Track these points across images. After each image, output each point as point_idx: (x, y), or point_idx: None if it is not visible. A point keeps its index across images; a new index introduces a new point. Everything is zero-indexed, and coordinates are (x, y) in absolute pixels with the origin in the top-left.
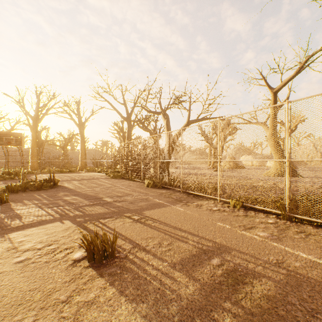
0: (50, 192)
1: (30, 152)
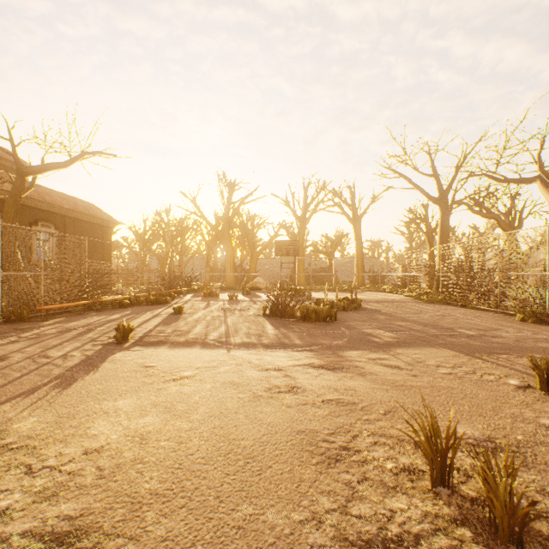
0: (364, 315)
1: (297, 263)
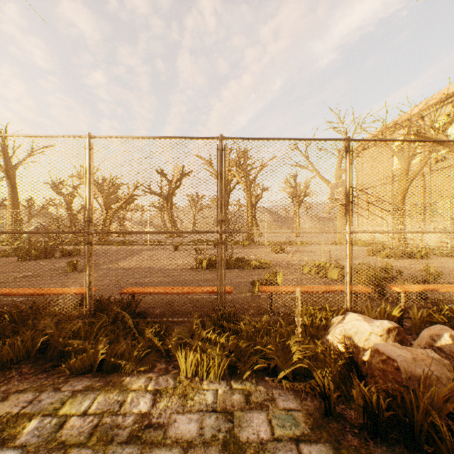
0: None
1: None
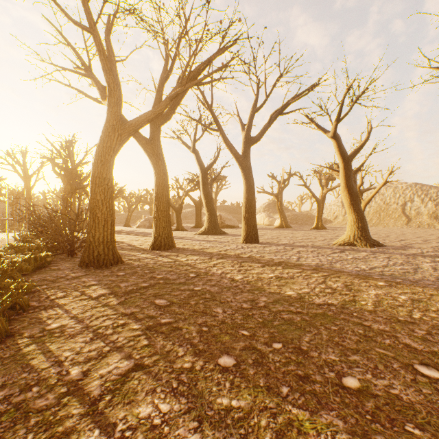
0: None
1: None
